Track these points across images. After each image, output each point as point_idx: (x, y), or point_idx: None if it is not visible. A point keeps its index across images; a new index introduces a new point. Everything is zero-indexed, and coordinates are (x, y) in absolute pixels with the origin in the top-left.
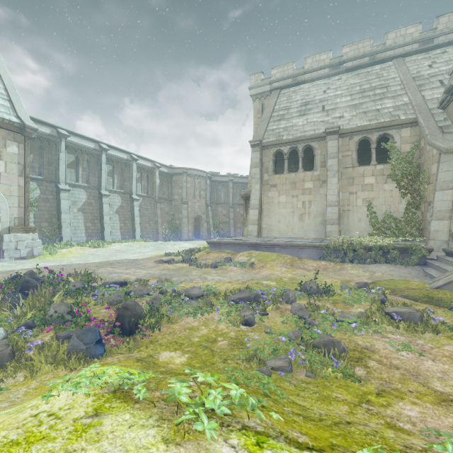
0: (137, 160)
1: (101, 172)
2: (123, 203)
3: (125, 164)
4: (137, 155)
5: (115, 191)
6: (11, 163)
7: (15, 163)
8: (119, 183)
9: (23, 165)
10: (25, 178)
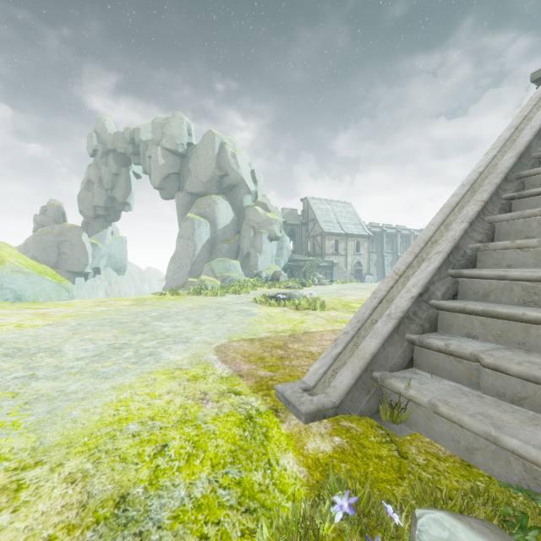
0: (401, 232)
1: (383, 243)
2: (393, 259)
3: (393, 235)
4: (400, 228)
5: (389, 252)
6: (365, 250)
7: (366, 249)
8: (391, 247)
9: (368, 250)
10: (368, 255)
